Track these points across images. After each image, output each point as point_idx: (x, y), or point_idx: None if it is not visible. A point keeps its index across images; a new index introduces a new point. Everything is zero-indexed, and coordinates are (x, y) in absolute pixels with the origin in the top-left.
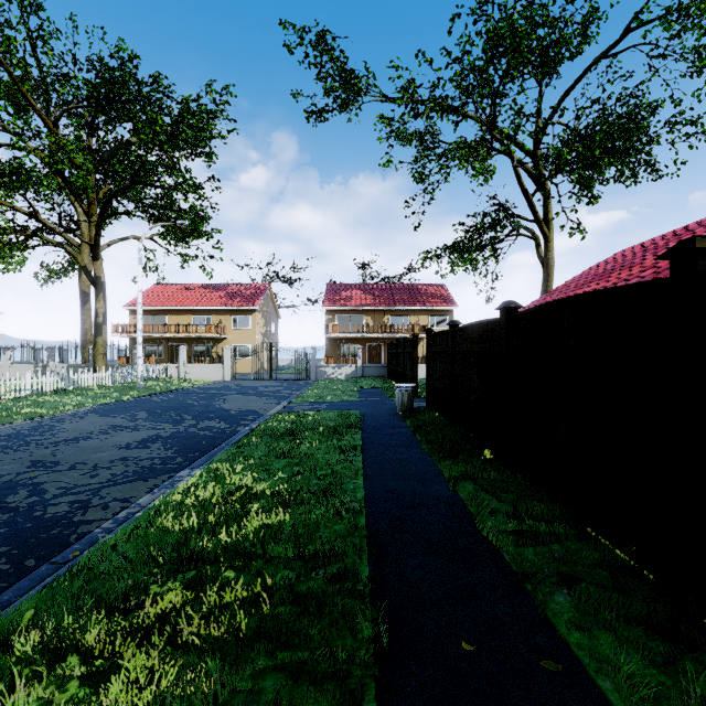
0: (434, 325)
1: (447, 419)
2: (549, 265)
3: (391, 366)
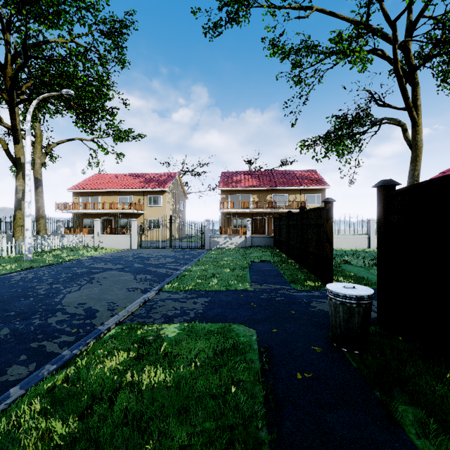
0: (309, 202)
1: None
2: (418, 146)
3: (278, 238)
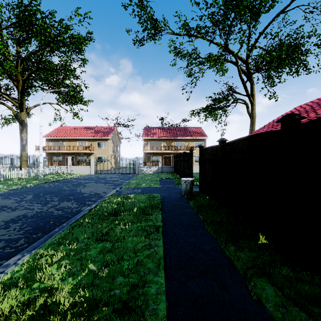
0: (196, 147)
1: (216, 202)
2: (253, 117)
3: (176, 167)
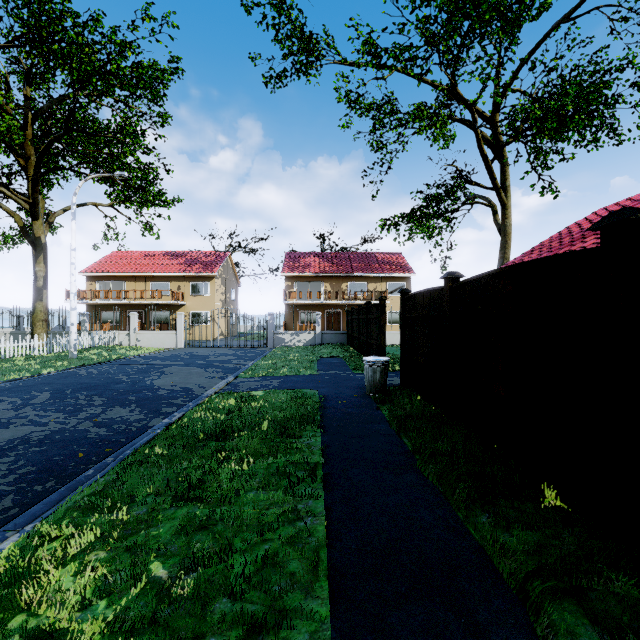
0: (391, 292)
1: (438, 408)
2: (507, 232)
3: (351, 333)
